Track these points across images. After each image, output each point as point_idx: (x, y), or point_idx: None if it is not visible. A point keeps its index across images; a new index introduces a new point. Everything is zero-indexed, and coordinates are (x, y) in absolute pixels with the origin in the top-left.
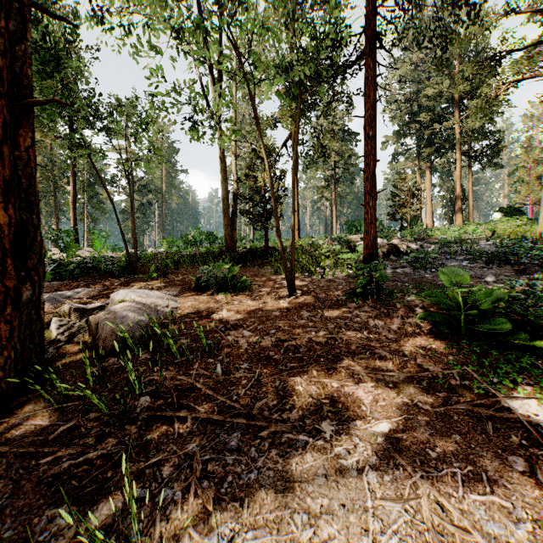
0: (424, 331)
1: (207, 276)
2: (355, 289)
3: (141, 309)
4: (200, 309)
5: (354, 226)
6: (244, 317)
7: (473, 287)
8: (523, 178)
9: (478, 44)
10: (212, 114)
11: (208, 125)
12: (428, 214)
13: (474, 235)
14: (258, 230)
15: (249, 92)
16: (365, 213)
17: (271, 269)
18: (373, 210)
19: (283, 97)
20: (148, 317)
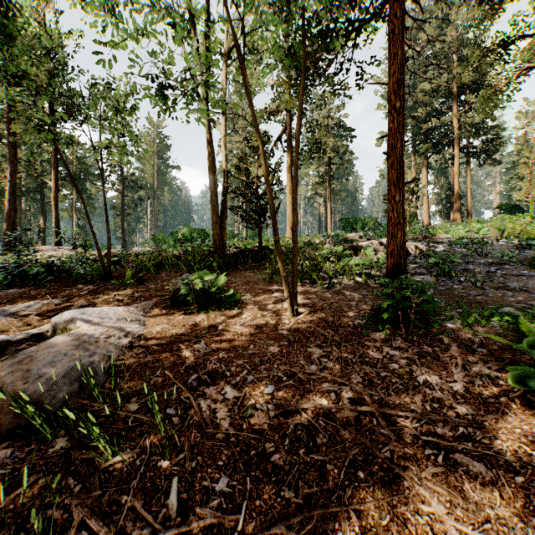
0: (514, 400)
1: (185, 289)
2: (375, 309)
3: (82, 345)
4: (171, 338)
5: (349, 223)
6: (229, 356)
7: (533, 308)
8: (524, 174)
9: (477, 37)
10: (185, 73)
11: (182, 93)
12: (425, 211)
13: (480, 234)
14: (250, 229)
15: (235, 41)
16: (389, 210)
17: (265, 276)
18: (401, 206)
19: (283, 53)
20: (89, 360)
